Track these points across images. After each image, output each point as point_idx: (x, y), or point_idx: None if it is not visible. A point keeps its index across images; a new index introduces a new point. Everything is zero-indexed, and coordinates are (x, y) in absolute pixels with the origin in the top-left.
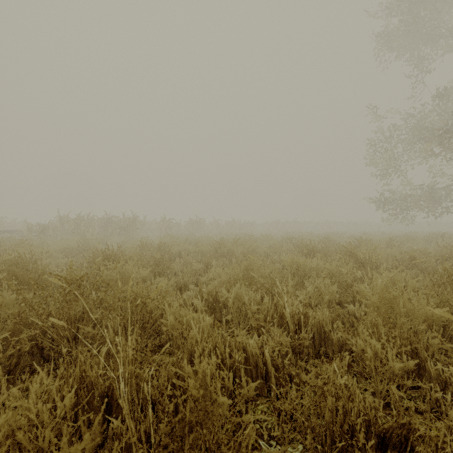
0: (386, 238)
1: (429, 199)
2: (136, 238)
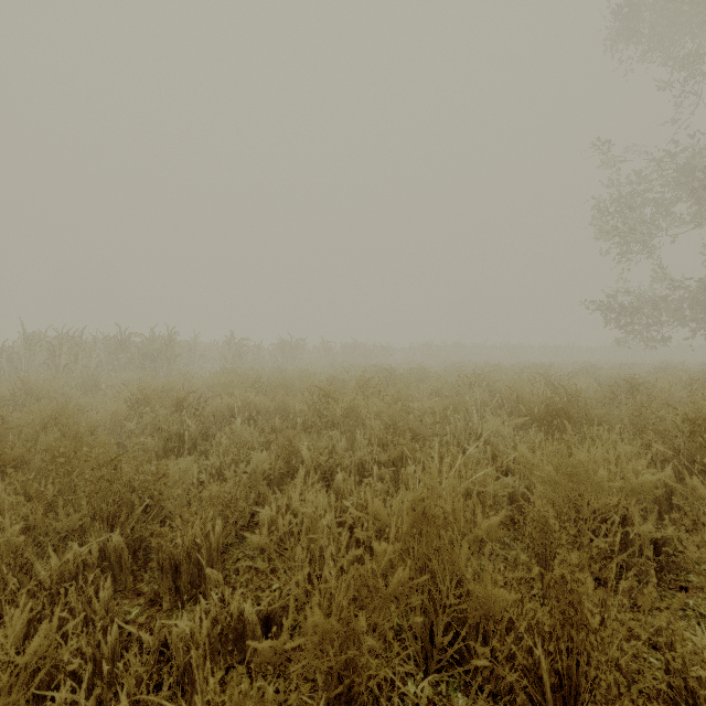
0: (637, 375)
1: (698, 305)
2: (149, 378)
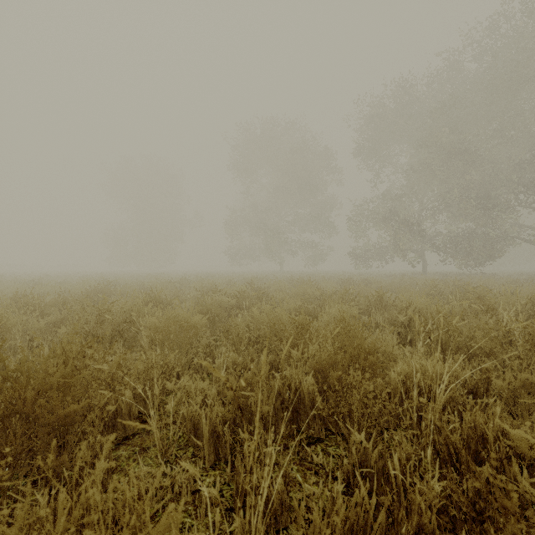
0: None
1: None
2: None
